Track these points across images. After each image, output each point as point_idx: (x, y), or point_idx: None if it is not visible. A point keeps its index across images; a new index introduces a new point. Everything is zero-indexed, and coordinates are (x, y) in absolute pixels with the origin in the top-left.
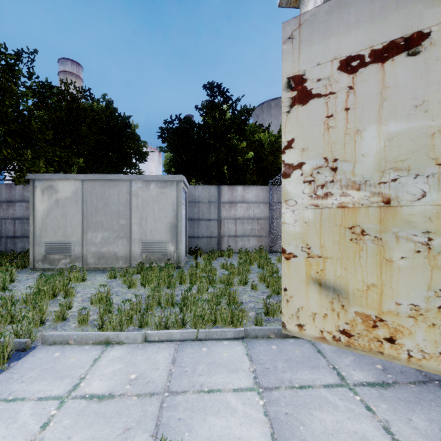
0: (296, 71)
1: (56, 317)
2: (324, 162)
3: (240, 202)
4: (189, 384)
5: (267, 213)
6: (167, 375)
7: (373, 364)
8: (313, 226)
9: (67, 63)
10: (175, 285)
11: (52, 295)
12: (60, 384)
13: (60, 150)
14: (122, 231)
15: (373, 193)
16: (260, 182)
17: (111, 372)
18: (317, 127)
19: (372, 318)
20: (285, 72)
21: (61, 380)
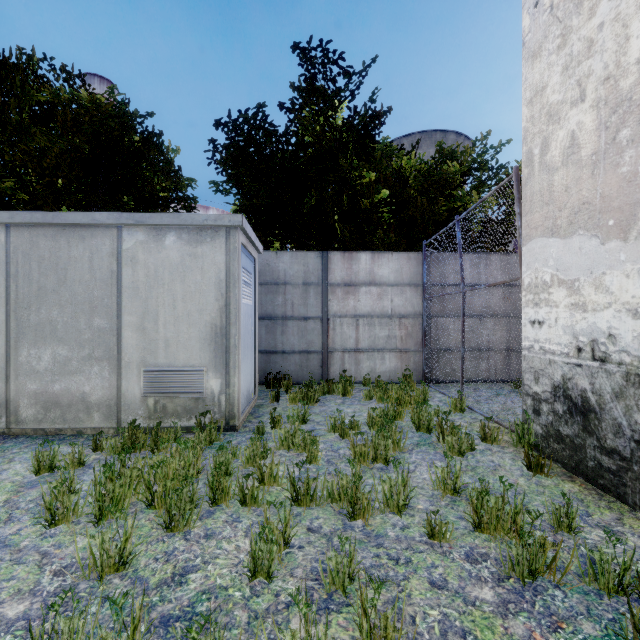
0: None
1: None
2: None
3: (366, 285)
4: None
5: (419, 306)
6: None
7: None
8: None
9: (93, 81)
10: (190, 518)
11: None
12: None
13: None
14: (101, 343)
15: None
16: (401, 247)
17: None
18: None
19: None
20: None
21: None
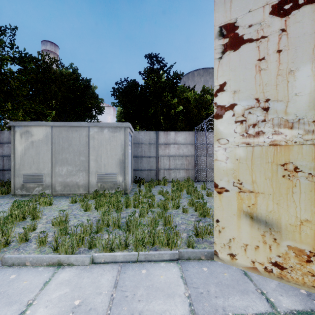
0: (228, 19)
1: (20, 238)
2: (256, 103)
3: (173, 144)
4: (129, 312)
5: (193, 152)
6: (108, 301)
7: (297, 289)
8: (244, 163)
9: (47, 44)
10: (122, 209)
11: (22, 218)
12: (7, 311)
13: (34, 103)
14: (82, 165)
15: (307, 131)
16: (187, 128)
17: (58, 297)
18: (248, 70)
19: (306, 252)
20: (217, 21)
21: (9, 307)
